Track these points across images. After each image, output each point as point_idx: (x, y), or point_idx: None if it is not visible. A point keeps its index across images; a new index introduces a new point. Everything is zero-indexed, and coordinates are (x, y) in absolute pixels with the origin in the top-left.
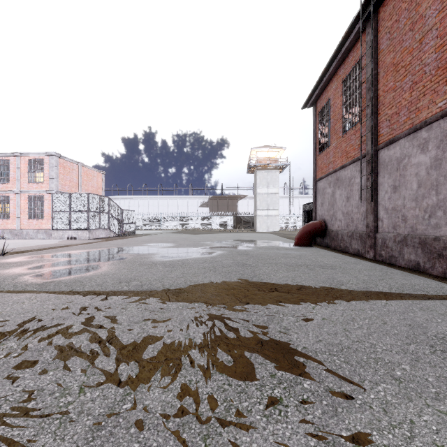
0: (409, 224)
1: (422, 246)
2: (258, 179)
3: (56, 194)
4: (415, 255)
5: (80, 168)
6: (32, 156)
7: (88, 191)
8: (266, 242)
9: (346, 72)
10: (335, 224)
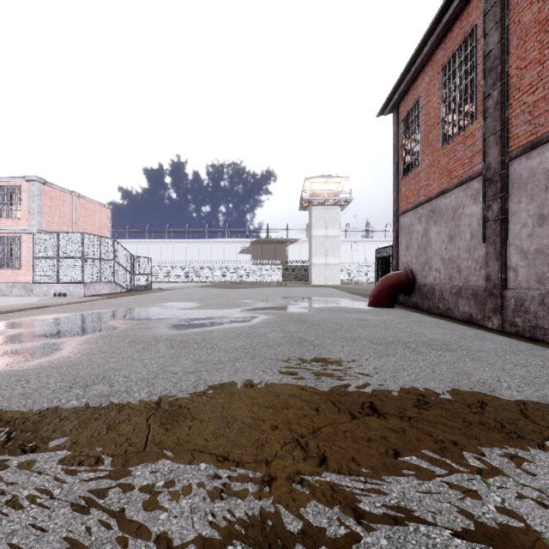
0: None
1: None
2: (313, 217)
3: (38, 234)
4: None
5: (75, 200)
6: (5, 181)
7: (87, 230)
8: (328, 301)
9: (447, 53)
10: (429, 276)
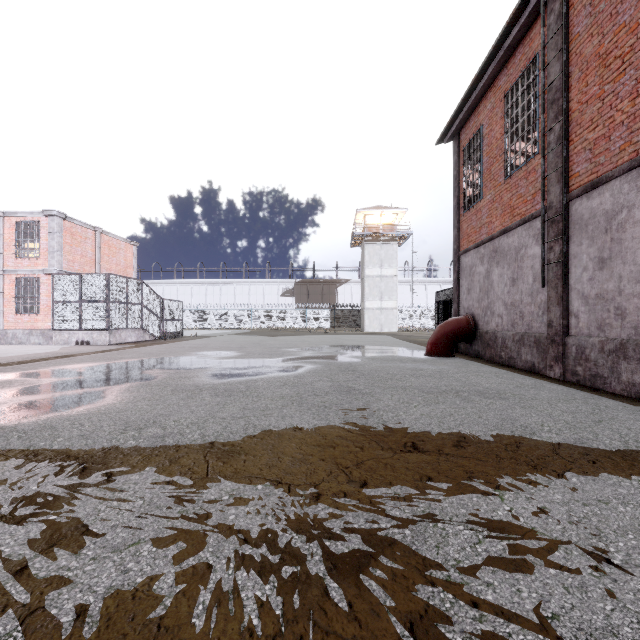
0: (630, 322)
1: None
2: (366, 255)
3: (58, 275)
4: None
5: (98, 236)
6: (22, 216)
7: (111, 270)
8: (381, 349)
9: (510, 80)
10: (491, 322)
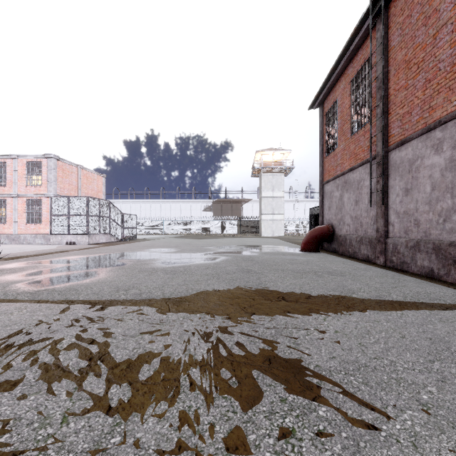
0: (422, 229)
1: (437, 252)
2: (262, 182)
3: (54, 198)
4: (428, 262)
5: (80, 171)
6: (30, 158)
7: (88, 194)
8: (271, 247)
9: (354, 71)
10: (343, 229)
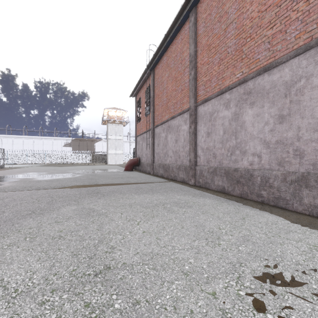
0: (161, 159)
1: (163, 167)
2: (109, 129)
3: None
4: (162, 171)
5: None
6: None
7: None
8: (110, 170)
9: (146, 87)
10: (143, 159)
